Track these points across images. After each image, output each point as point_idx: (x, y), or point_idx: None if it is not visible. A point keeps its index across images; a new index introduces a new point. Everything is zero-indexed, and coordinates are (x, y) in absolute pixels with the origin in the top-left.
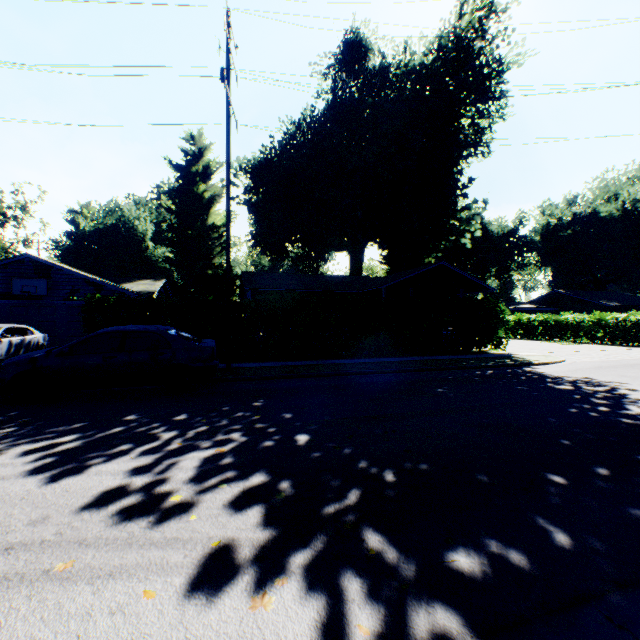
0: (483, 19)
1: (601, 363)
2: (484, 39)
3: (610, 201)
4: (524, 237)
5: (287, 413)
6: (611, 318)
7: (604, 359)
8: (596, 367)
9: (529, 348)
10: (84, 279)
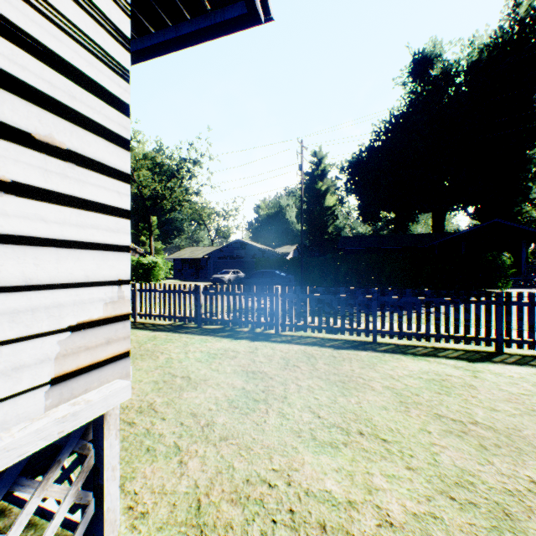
0: None
1: None
2: (531, 26)
3: None
4: None
5: None
6: None
7: None
8: None
9: None
10: (258, 249)
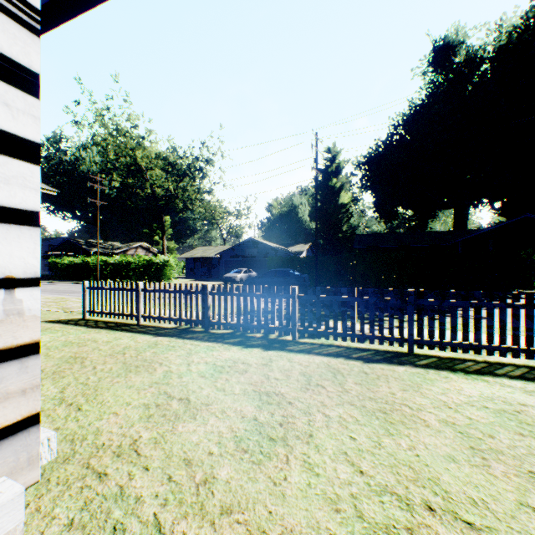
0: None
1: None
2: None
3: None
4: None
5: None
6: None
7: None
8: None
9: None
10: (270, 247)
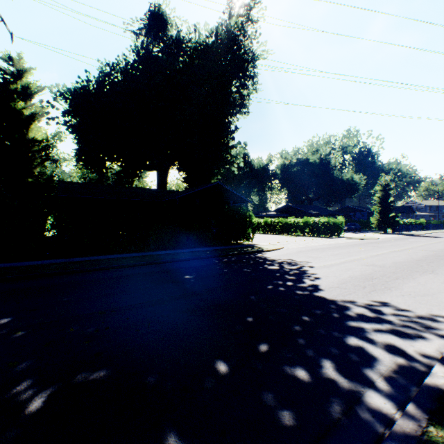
0: (244, 23)
1: (302, 248)
2: (244, 35)
3: (315, 153)
4: (272, 171)
5: (5, 318)
6: (312, 221)
7: (305, 246)
8: (298, 251)
9: (268, 240)
10: None
